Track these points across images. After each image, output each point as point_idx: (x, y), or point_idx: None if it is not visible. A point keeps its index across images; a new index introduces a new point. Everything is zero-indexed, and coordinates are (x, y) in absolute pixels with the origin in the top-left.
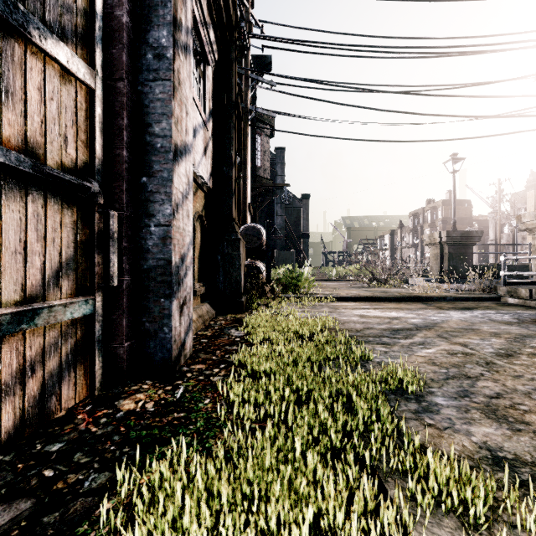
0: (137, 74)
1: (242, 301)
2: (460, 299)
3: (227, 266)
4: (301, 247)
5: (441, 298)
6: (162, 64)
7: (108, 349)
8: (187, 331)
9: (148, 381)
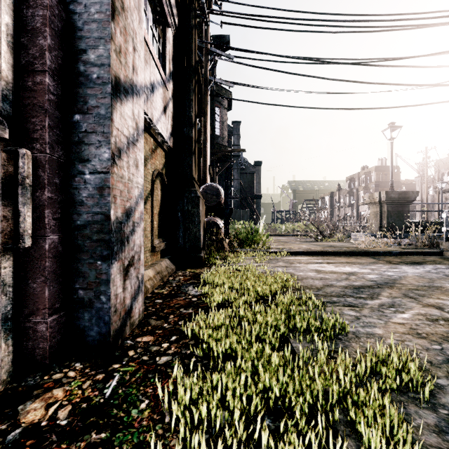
0: None
1: (201, 256)
2: (405, 253)
3: (187, 223)
4: (255, 206)
5: (388, 252)
6: None
7: (27, 325)
8: (134, 295)
9: (78, 364)
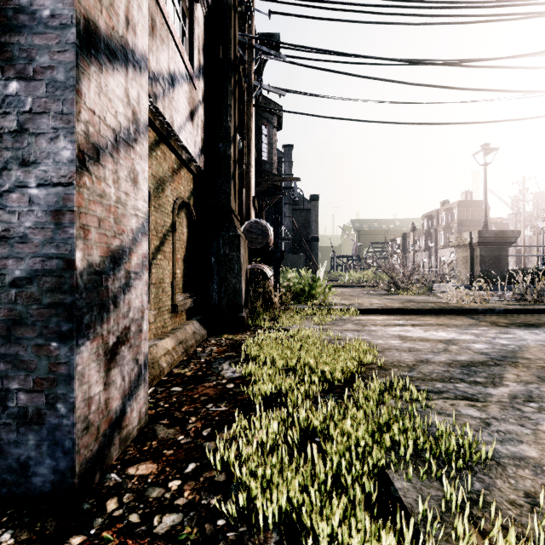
0: None
1: (242, 317)
2: (511, 311)
3: (223, 271)
4: (310, 251)
5: (489, 310)
6: None
7: None
8: (130, 390)
9: (7, 535)
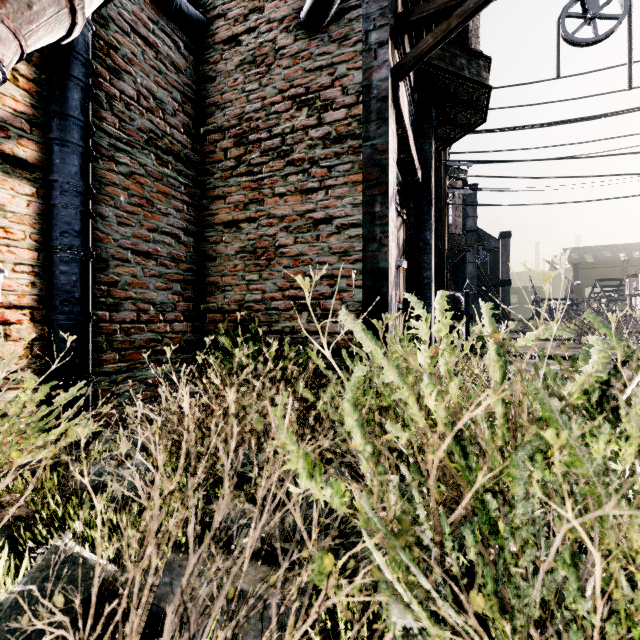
0: (416, 252)
1: None
2: None
3: None
4: (500, 297)
5: None
6: (427, 247)
7: None
8: None
9: None
